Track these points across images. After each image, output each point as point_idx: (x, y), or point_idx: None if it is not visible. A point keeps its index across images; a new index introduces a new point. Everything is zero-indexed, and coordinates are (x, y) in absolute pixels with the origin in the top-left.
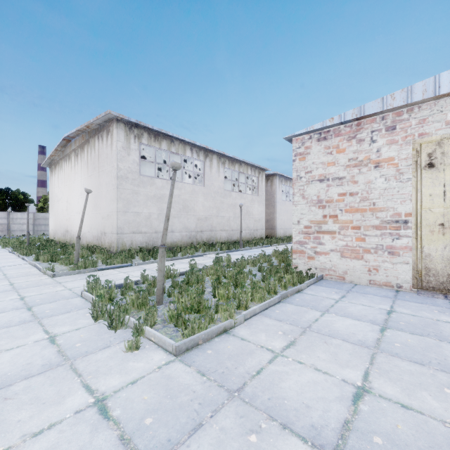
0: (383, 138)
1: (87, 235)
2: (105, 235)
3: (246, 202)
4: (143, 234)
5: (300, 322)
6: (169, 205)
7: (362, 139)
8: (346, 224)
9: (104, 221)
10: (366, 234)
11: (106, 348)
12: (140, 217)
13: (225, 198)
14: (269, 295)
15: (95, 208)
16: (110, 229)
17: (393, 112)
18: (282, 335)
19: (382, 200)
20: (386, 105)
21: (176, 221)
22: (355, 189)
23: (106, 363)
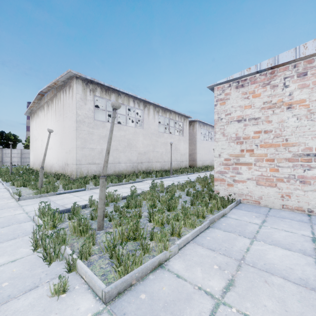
0: (295, 83)
1: (55, 165)
2: (67, 165)
3: (174, 141)
4: (97, 165)
5: (233, 252)
6: (109, 140)
7: (275, 85)
8: (261, 157)
9: (67, 154)
10: (279, 165)
11: (32, 289)
12: (95, 152)
13: (159, 138)
14: (200, 222)
15: (60, 145)
16: (71, 161)
17: (304, 61)
18: (218, 270)
19: (294, 137)
20: (299, 54)
21: (122, 155)
22: (269, 127)
23: (24, 315)
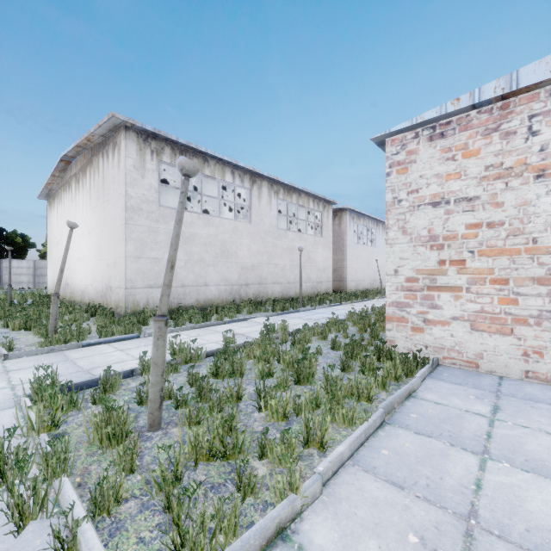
0: None
1: (90, 289)
2: (110, 290)
3: (307, 246)
4: None
5: (445, 492)
6: (173, 240)
7: (511, 131)
8: (481, 275)
9: (110, 270)
10: (519, 292)
11: None
12: (160, 265)
13: (279, 240)
14: (365, 413)
15: (99, 252)
16: (116, 282)
17: None
18: (419, 548)
19: None
20: None
21: (211, 270)
22: (498, 216)
23: None
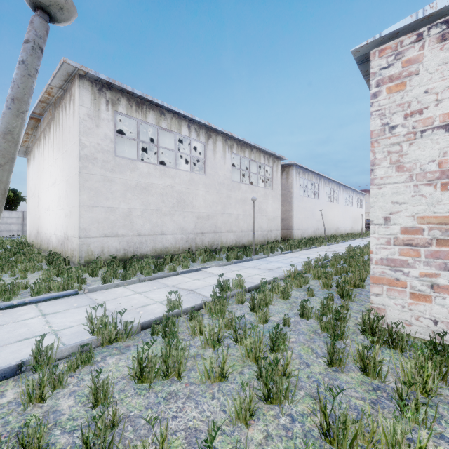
0: None
1: (53, 238)
2: (67, 239)
3: (258, 197)
4: (120, 238)
5: None
6: None
7: None
8: None
9: (67, 219)
10: None
11: None
12: (116, 214)
13: (232, 191)
14: None
15: (59, 202)
16: (72, 231)
17: None
18: None
19: None
20: None
21: (167, 219)
22: None
23: None
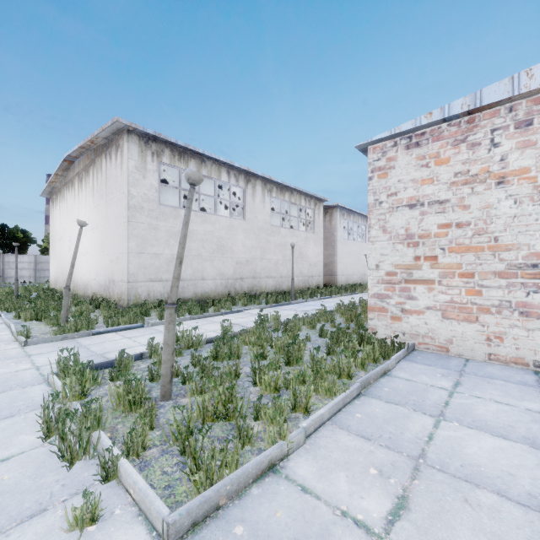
0: (511, 139)
1: (93, 283)
2: (113, 283)
3: (299, 241)
4: (164, 282)
5: (403, 442)
6: (182, 240)
7: (476, 143)
8: (450, 270)
9: (112, 265)
10: (483, 285)
11: (35, 516)
12: (160, 260)
13: (272, 236)
14: (343, 385)
15: (102, 248)
16: (119, 276)
17: (528, 99)
18: (377, 477)
19: (510, 234)
20: (518, 87)
21: (208, 265)
22: (465, 217)
23: None
